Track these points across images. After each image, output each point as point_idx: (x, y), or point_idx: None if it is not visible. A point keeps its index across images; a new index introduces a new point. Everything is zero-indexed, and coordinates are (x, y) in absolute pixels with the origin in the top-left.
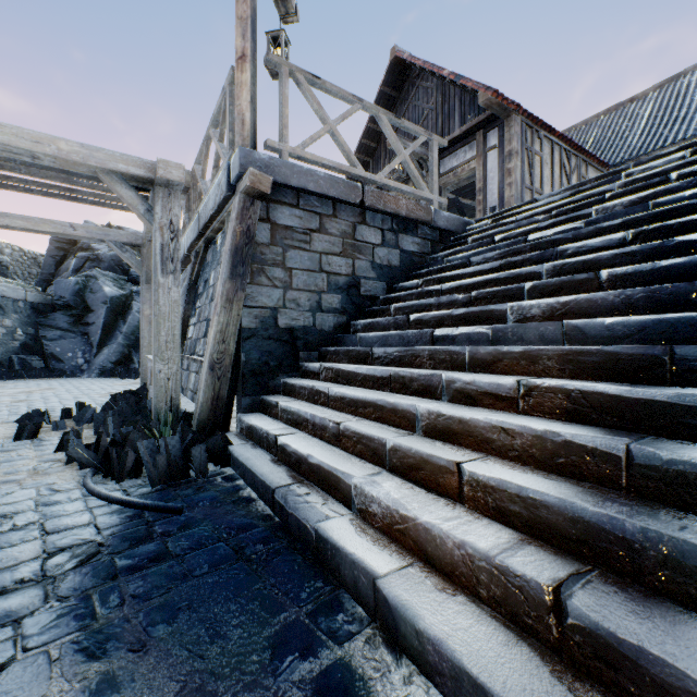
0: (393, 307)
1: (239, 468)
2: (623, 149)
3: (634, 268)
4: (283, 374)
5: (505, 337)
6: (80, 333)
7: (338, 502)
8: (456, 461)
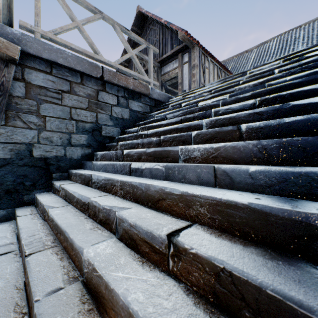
0: (119, 144)
1: None
2: None
3: (265, 123)
4: (38, 190)
5: (174, 174)
6: None
7: None
8: None
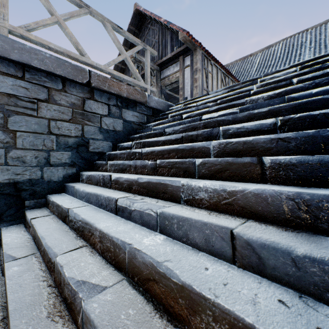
0: (109, 163)
1: None
2: (248, 77)
3: (299, 158)
4: (5, 222)
5: (172, 227)
6: None
7: None
8: None
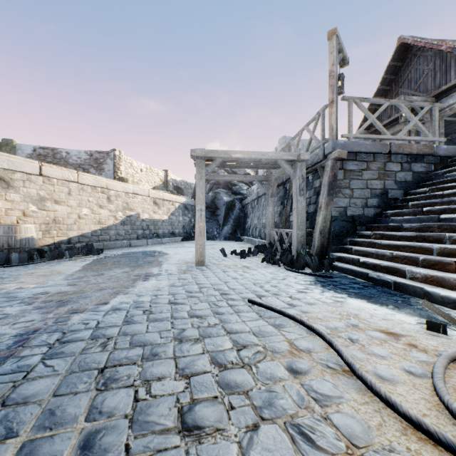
0: (410, 204)
1: (341, 270)
2: None
3: None
4: (349, 236)
5: None
6: (214, 220)
7: (398, 277)
8: (454, 260)
